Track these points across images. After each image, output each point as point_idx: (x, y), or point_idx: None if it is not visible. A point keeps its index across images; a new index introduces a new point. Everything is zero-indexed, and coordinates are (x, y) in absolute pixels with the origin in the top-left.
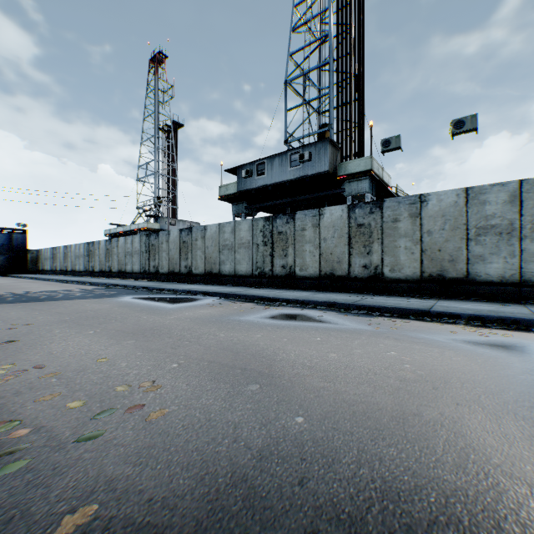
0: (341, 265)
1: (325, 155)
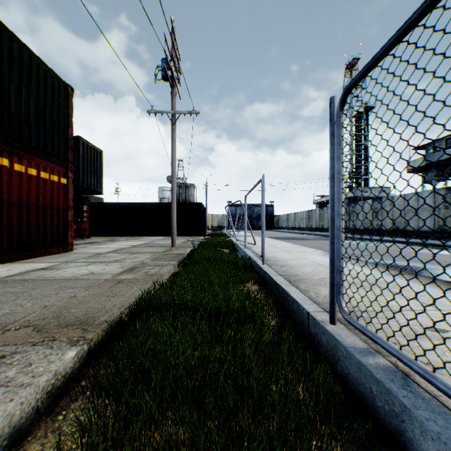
0: None
1: None
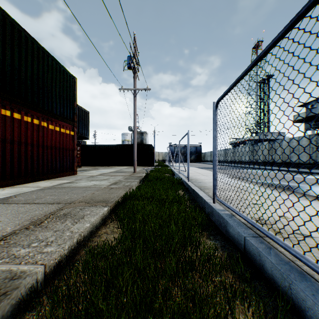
0: None
1: None
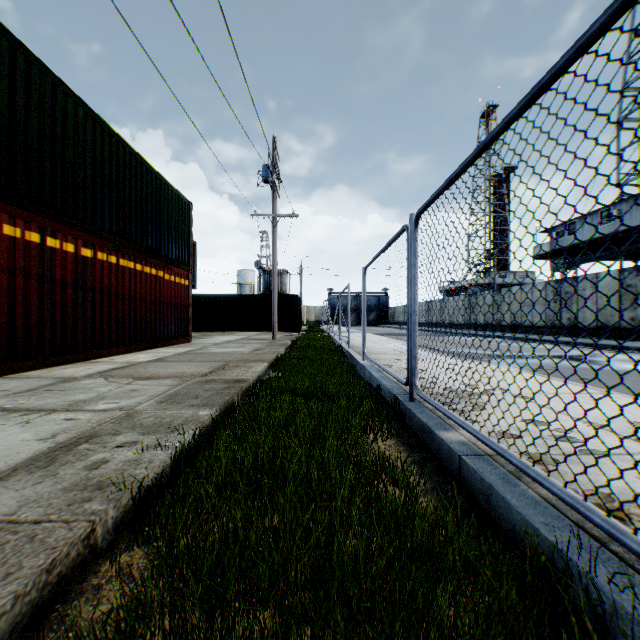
0: (612, 318)
1: (635, 210)
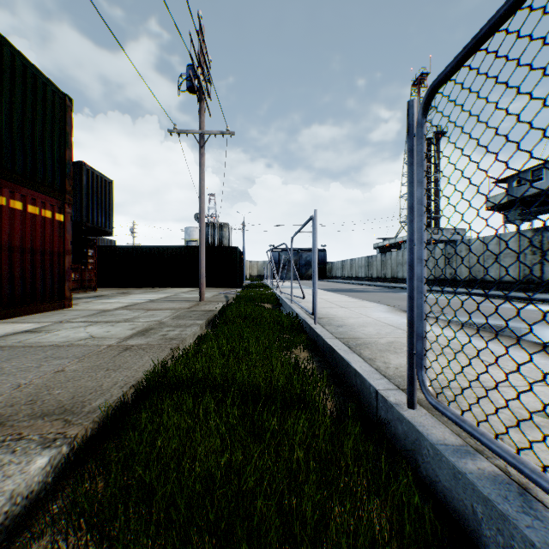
0: None
1: None
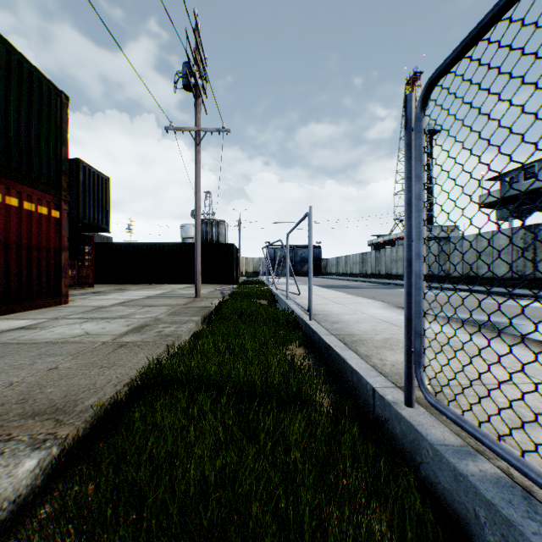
0: None
1: None
